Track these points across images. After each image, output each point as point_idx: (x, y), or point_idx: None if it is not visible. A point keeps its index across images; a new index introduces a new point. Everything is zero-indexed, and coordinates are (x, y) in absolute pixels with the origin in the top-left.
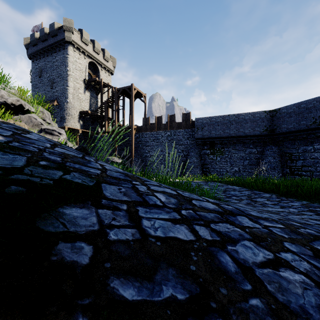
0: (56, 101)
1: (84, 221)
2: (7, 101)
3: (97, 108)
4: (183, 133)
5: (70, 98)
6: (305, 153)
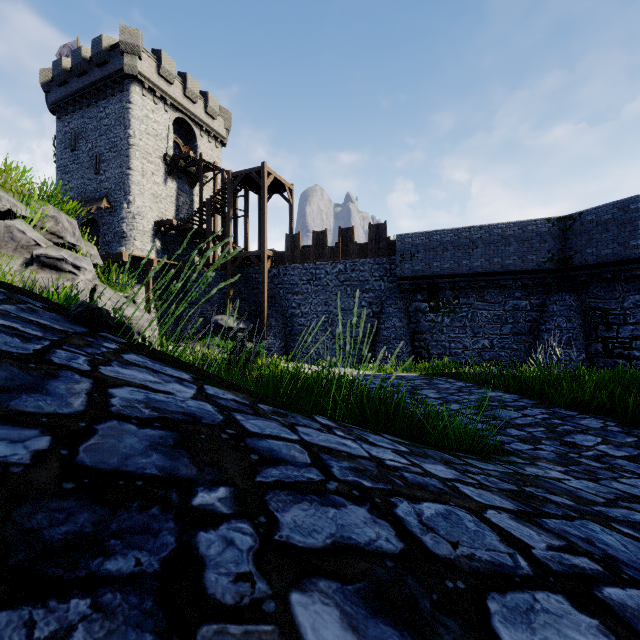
0: (106, 200)
1: None
2: None
3: (191, 214)
4: (371, 266)
5: (134, 194)
6: (638, 309)
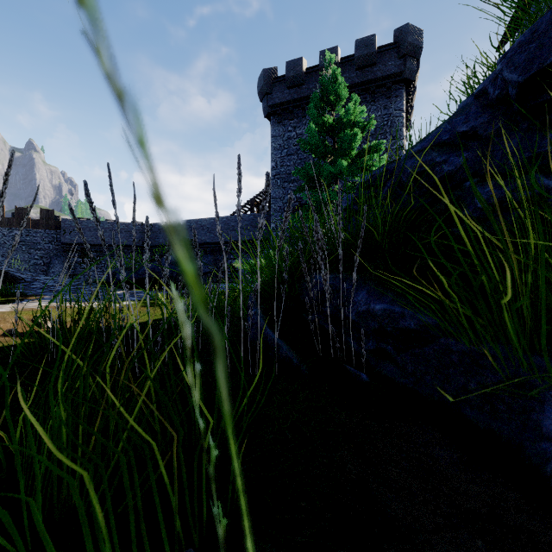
0: None
1: None
2: None
3: None
4: (42, 234)
5: None
6: None
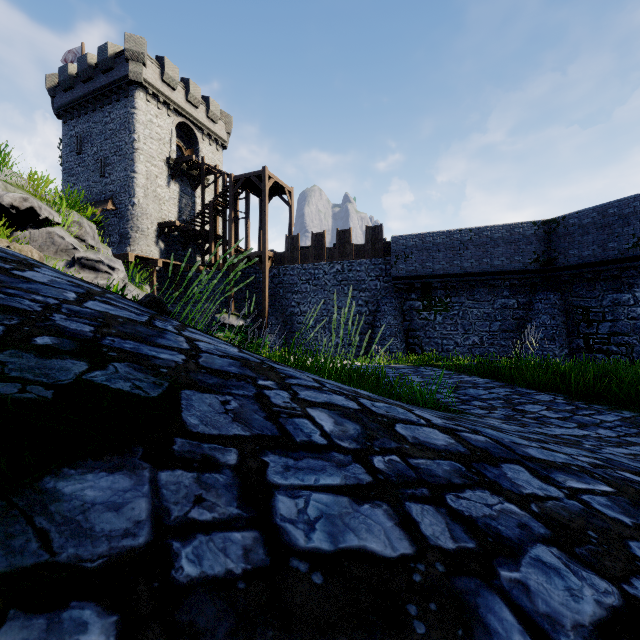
0: (112, 203)
1: (110, 519)
2: (1, 201)
3: (193, 216)
4: (367, 266)
5: (139, 197)
6: (616, 307)
